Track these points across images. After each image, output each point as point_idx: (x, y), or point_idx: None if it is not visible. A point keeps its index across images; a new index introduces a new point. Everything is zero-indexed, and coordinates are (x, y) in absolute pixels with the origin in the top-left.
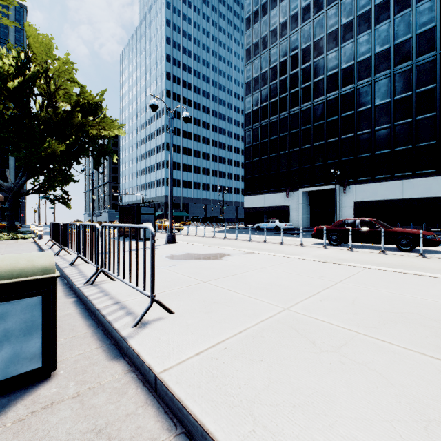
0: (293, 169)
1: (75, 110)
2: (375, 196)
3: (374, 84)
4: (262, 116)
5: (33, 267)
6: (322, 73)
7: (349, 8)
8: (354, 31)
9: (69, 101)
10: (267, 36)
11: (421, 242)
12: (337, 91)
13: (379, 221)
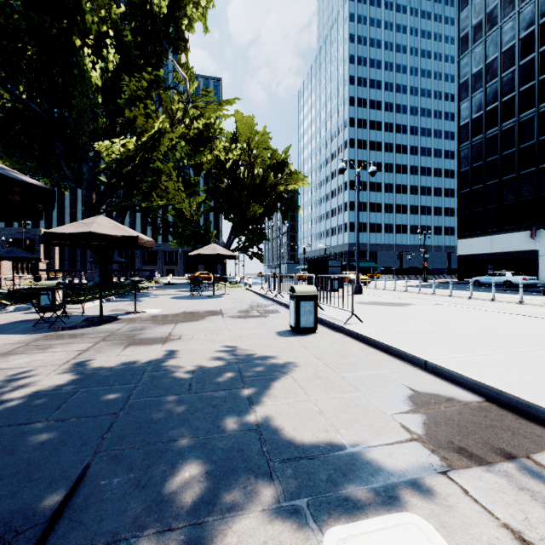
0: None
1: (268, 173)
2: None
3: None
4: (487, 124)
5: (311, 290)
6: None
7: None
8: None
9: (263, 166)
10: (495, 9)
11: None
12: None
13: None
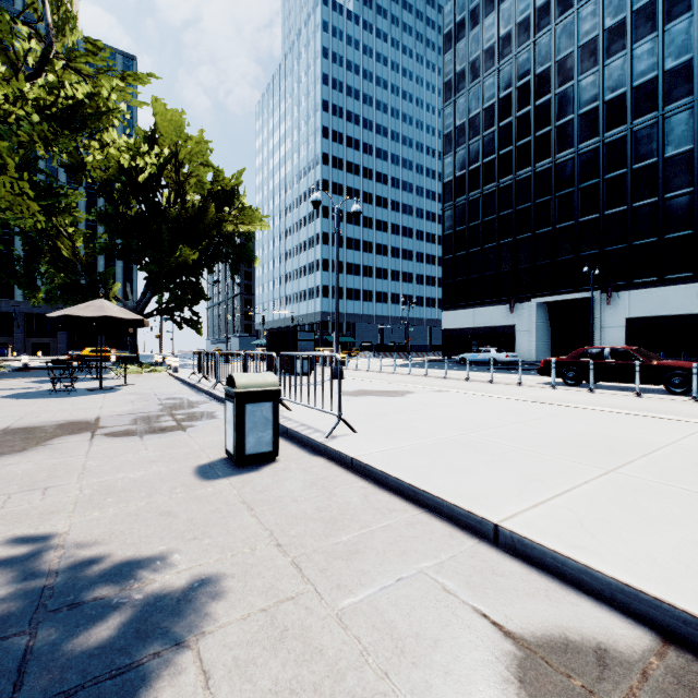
0: (522, 267)
1: (208, 202)
2: (664, 309)
3: (663, 122)
4: (470, 185)
5: (266, 382)
6: (571, 110)
7: (618, 1)
8: (627, 37)
9: (201, 191)
10: (478, 60)
11: (694, 381)
12: (596, 139)
13: (640, 350)
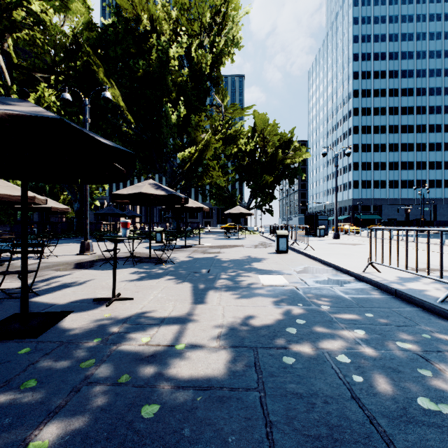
0: None
1: (277, 151)
2: None
3: None
4: None
5: (285, 233)
6: None
7: None
8: None
9: (274, 147)
10: None
11: None
12: None
13: None
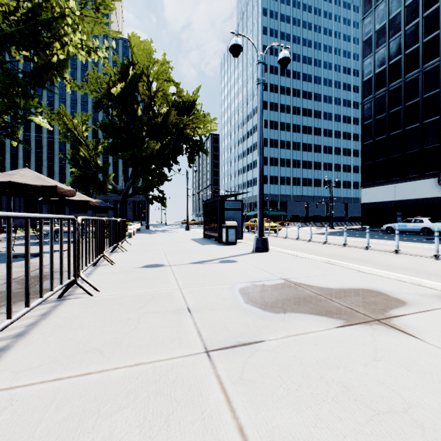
0: None
1: (171, 110)
2: None
3: None
4: (390, 77)
5: None
6: None
7: None
8: None
9: (165, 101)
10: None
11: None
12: None
13: None
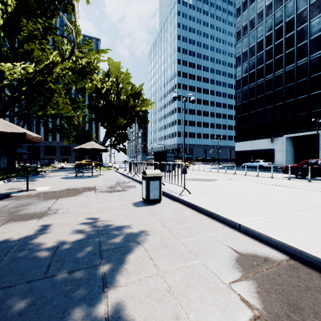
0: (278, 119)
1: (129, 99)
2: None
3: None
4: (250, 80)
5: (157, 173)
6: (306, 38)
7: None
8: None
9: (126, 94)
10: (254, 19)
11: None
12: (320, 51)
13: None
